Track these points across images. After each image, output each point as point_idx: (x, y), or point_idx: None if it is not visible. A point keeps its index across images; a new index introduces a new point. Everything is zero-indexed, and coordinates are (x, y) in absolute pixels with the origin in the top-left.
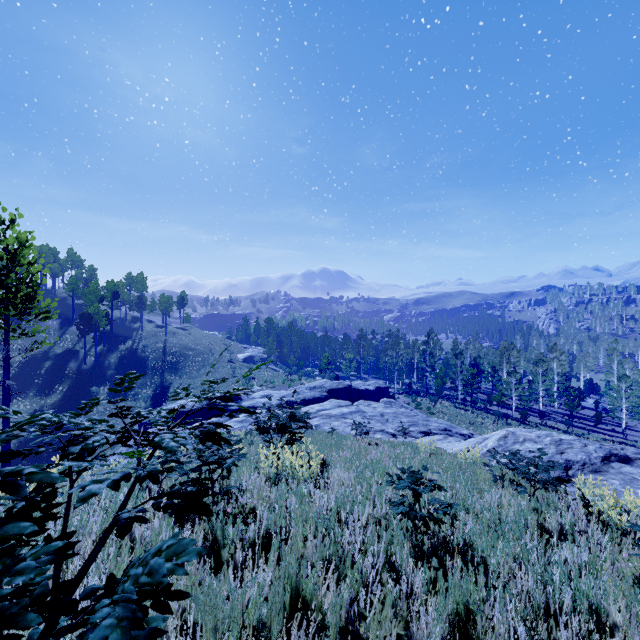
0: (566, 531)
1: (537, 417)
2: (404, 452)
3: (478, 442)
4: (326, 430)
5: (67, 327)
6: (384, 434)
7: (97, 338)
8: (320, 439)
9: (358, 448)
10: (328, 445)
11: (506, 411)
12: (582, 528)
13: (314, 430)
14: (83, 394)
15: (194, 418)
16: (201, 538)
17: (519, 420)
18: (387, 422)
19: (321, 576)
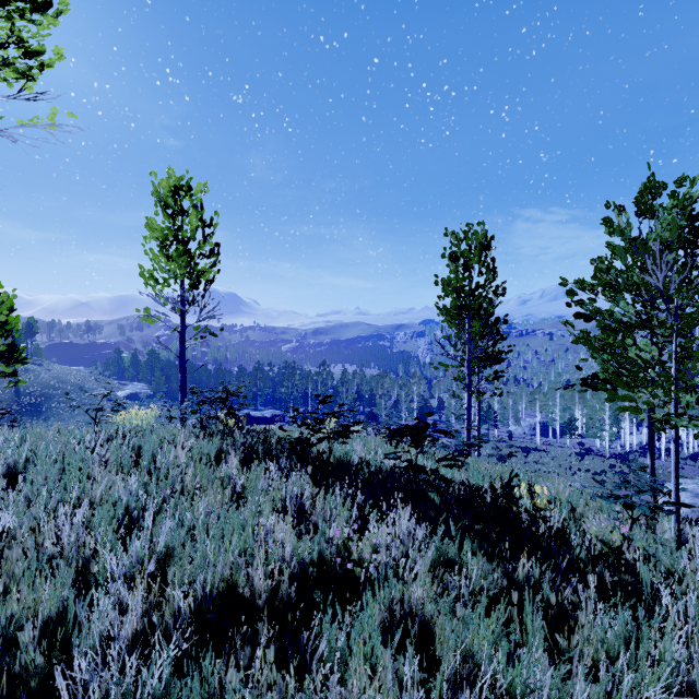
0: None
1: None
2: None
3: None
4: None
5: None
6: None
7: None
8: None
9: None
10: None
11: None
12: None
13: None
14: None
15: None
16: None
17: None
18: None
19: None
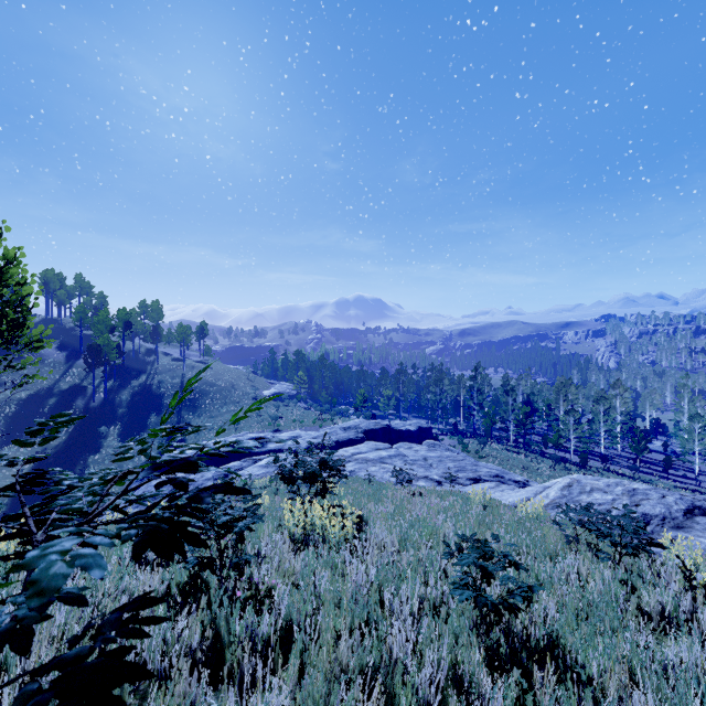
0: (669, 613)
1: (598, 461)
2: (454, 505)
3: (537, 491)
4: (362, 476)
5: (74, 360)
6: (428, 481)
7: (107, 373)
8: (355, 488)
9: (400, 499)
10: (365, 496)
11: (563, 454)
12: (687, 608)
13: (348, 476)
14: (91, 435)
15: (214, 462)
16: (199, 633)
17: (578, 465)
18: (431, 467)
19: (361, 703)
